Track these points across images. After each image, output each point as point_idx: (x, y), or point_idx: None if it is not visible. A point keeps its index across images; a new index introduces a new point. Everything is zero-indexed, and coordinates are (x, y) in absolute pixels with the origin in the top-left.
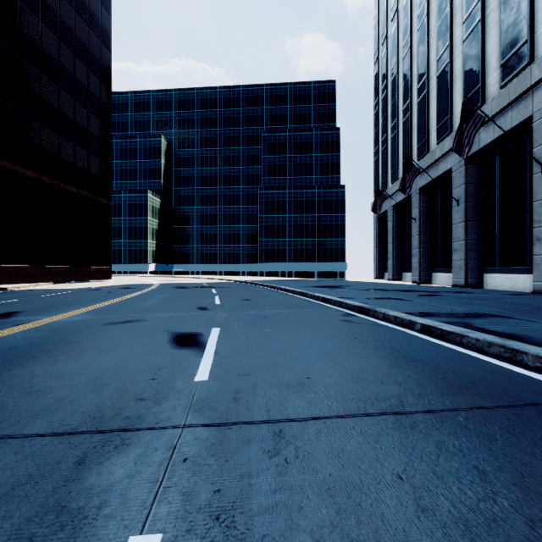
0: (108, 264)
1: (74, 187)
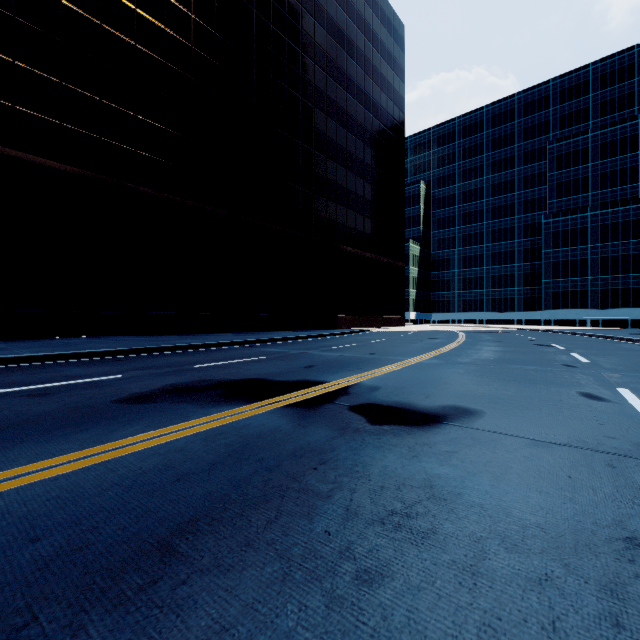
0: (403, 314)
1: (386, 258)
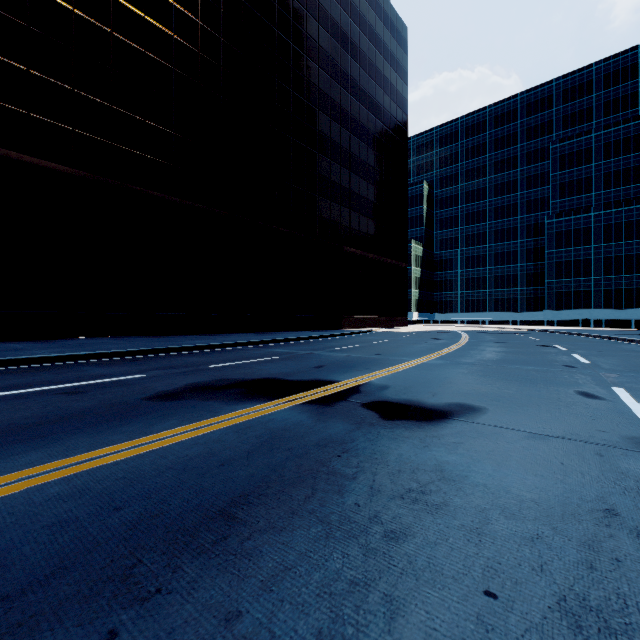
0: (406, 315)
1: (389, 259)
